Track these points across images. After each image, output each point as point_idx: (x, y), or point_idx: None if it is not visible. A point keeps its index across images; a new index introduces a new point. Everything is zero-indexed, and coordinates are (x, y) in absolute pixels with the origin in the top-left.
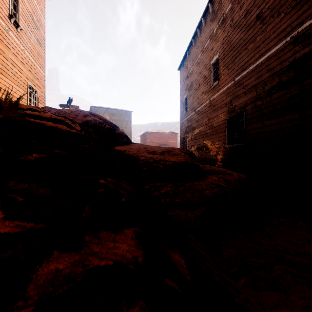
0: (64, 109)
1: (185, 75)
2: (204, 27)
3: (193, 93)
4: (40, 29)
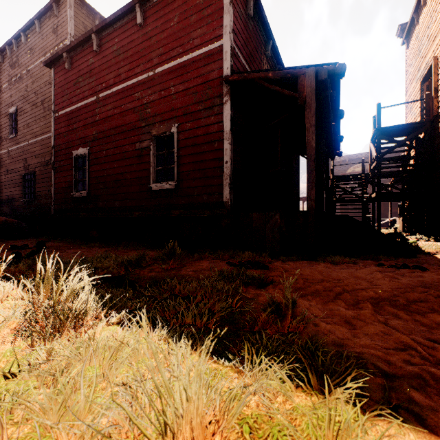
0: None
1: None
2: (2, 63)
3: None
4: None
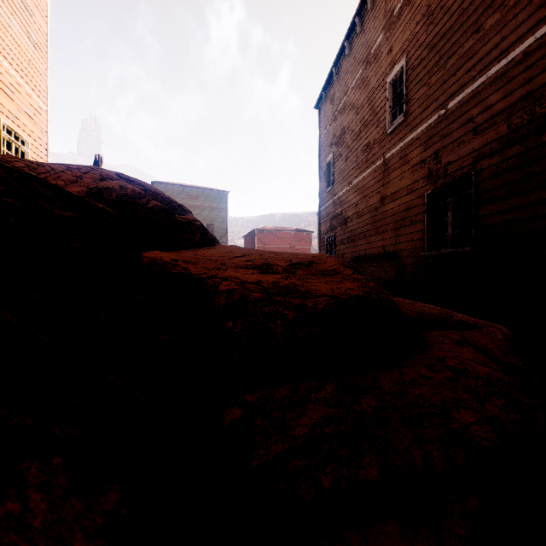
0: (51, 163)
1: (328, 116)
2: (370, 10)
3: (346, 150)
4: (34, 15)
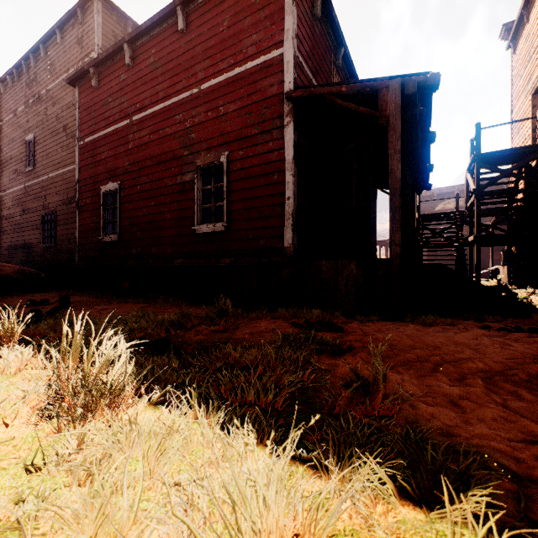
0: None
1: None
2: (18, 81)
3: (2, 164)
4: None
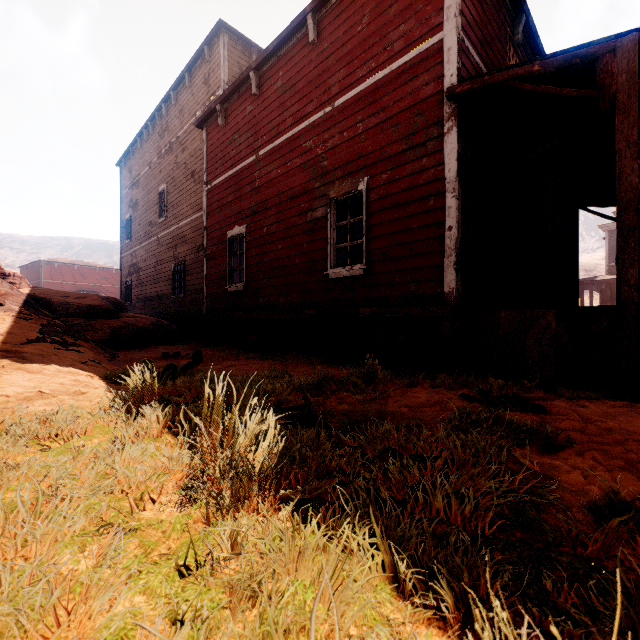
0: None
1: (128, 181)
2: (152, 134)
3: (139, 217)
4: None
